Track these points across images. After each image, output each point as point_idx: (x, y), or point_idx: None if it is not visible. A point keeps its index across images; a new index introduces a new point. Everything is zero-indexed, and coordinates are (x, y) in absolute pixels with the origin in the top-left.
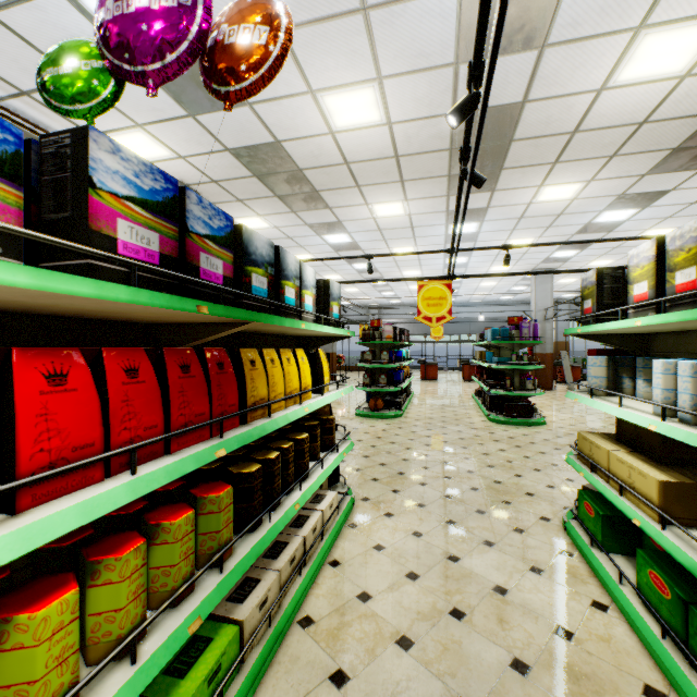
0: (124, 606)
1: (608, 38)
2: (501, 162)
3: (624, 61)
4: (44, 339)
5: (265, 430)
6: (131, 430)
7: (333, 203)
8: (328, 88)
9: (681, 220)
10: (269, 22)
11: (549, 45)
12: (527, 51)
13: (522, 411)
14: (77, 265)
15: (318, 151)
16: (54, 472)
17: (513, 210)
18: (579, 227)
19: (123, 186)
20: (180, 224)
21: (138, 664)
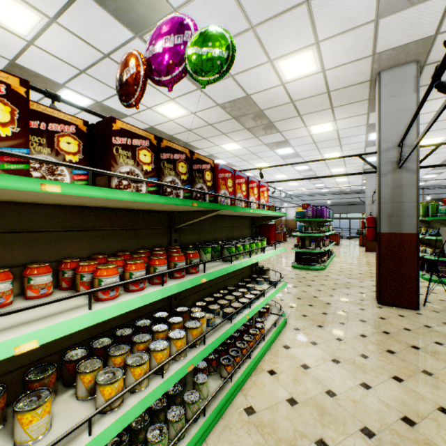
0: None
1: (259, 67)
2: (268, 119)
3: (280, 72)
4: None
5: None
6: None
7: (200, 146)
8: (154, 106)
9: (439, 132)
10: None
11: (233, 75)
12: (226, 79)
13: (307, 261)
14: None
15: (172, 127)
16: None
17: (305, 139)
18: (363, 143)
19: None
20: None
21: None
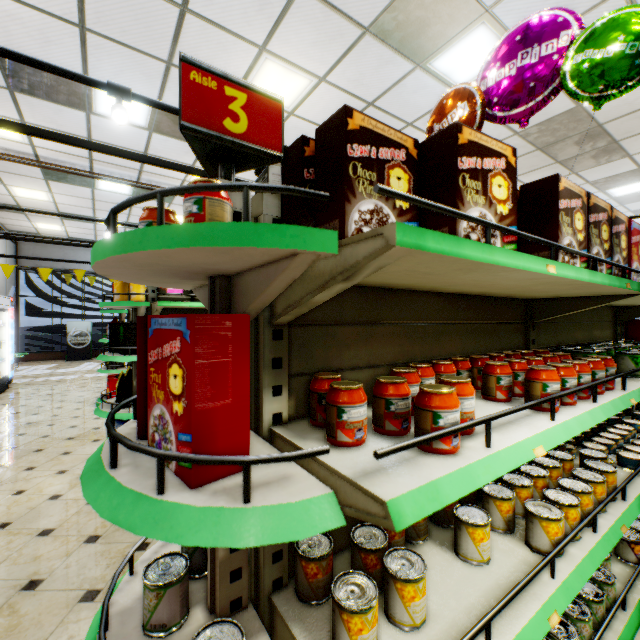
0: None
1: None
2: (608, 138)
3: None
4: None
5: None
6: None
7: None
8: None
9: None
10: None
11: None
12: None
13: None
14: None
15: None
16: None
17: None
18: None
19: None
20: None
21: None
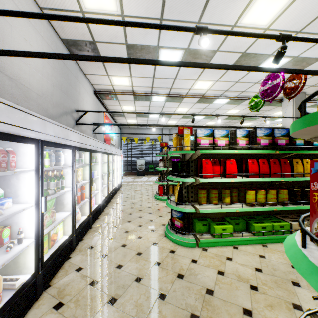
0: (262, 198)
1: None
2: None
3: None
4: (250, 157)
5: (298, 179)
6: (263, 172)
7: None
8: None
9: None
10: (298, 79)
11: None
12: None
13: None
14: (255, 147)
15: None
16: (252, 174)
17: None
18: None
19: (261, 134)
20: (273, 136)
21: (263, 207)
